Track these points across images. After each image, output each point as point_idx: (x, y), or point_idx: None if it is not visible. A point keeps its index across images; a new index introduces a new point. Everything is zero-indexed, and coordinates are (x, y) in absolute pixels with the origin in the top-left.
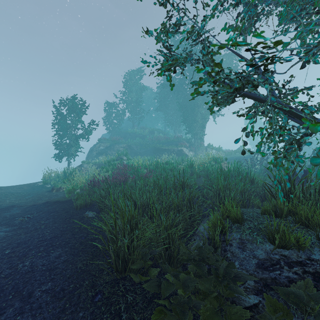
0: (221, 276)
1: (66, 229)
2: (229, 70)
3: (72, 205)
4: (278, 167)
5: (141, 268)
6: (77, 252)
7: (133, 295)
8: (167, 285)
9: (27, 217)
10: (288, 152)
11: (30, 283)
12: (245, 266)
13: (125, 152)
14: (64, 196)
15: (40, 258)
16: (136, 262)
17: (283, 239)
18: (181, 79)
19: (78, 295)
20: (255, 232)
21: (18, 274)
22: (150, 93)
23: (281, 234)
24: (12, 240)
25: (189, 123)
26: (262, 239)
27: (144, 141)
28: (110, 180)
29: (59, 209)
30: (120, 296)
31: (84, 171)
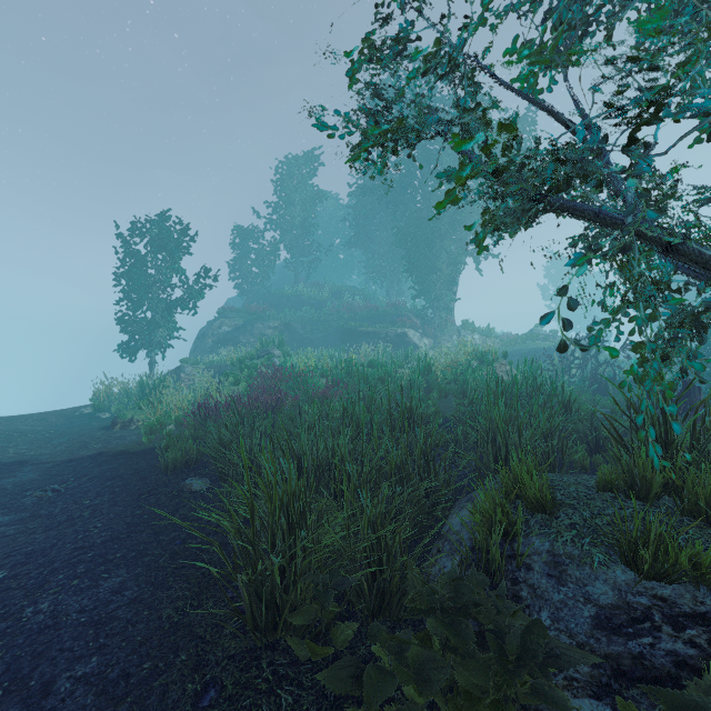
0: (513, 657)
1: (139, 520)
2: (535, 143)
3: (156, 461)
4: (649, 383)
5: (314, 621)
6: (164, 579)
7: (293, 692)
8: (378, 676)
9: (53, 491)
10: (673, 348)
11: (48, 658)
12: (565, 622)
13: (278, 340)
14: (140, 441)
15: (75, 592)
16: (301, 609)
17: (661, 559)
18: (403, 175)
19: (161, 691)
20: (587, 536)
21: (22, 634)
22: (334, 208)
23: (654, 545)
24: (14, 547)
25: (421, 273)
26: (604, 555)
27: (321, 314)
28: (244, 404)
29: (127, 471)
30: (263, 694)
31: (187, 381)
